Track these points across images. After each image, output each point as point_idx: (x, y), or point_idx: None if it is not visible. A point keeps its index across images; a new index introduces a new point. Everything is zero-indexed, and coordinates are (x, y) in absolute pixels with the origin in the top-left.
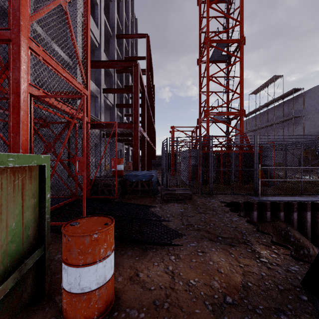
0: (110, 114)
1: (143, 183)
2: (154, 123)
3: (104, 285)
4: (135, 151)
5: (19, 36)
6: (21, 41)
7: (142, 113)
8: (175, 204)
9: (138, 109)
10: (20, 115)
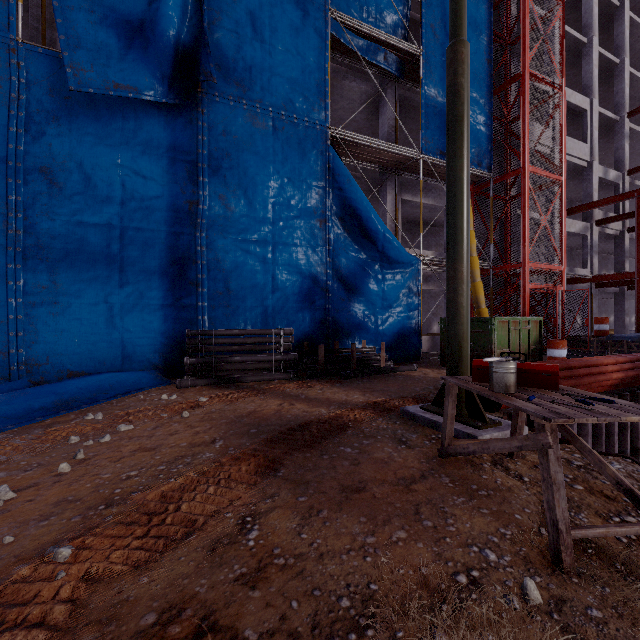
0: (615, 246)
1: (630, 344)
2: None
3: (561, 357)
4: (639, 308)
5: (525, 265)
6: (526, 267)
7: None
8: None
9: None
10: (525, 299)
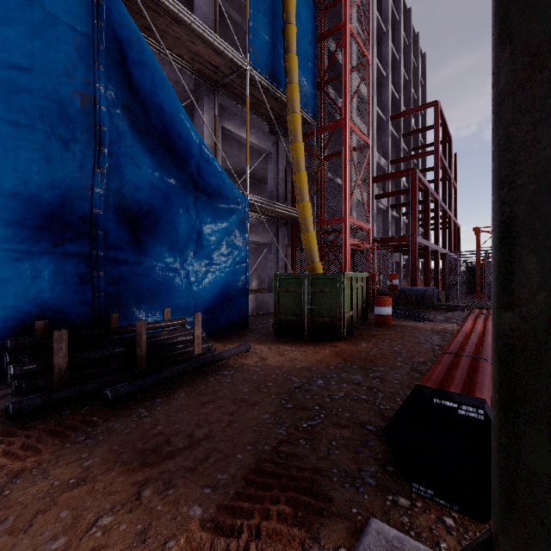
0: (383, 218)
1: (417, 297)
2: (456, 216)
3: (388, 315)
4: (412, 266)
5: (346, 220)
6: (347, 222)
7: (425, 217)
8: (443, 312)
9: (416, 221)
10: (347, 255)
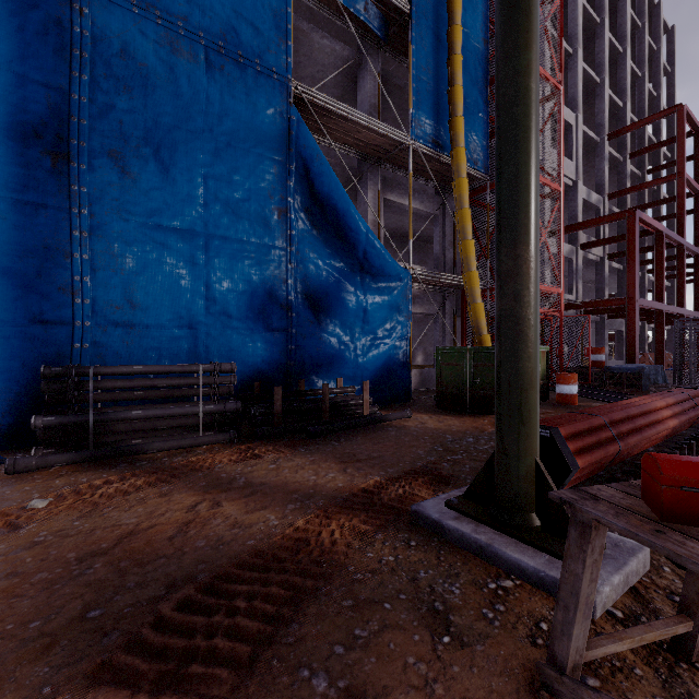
0: (596, 273)
1: (629, 376)
2: None
3: (572, 394)
4: (630, 337)
5: None
6: None
7: (656, 269)
8: None
9: (635, 278)
10: None
